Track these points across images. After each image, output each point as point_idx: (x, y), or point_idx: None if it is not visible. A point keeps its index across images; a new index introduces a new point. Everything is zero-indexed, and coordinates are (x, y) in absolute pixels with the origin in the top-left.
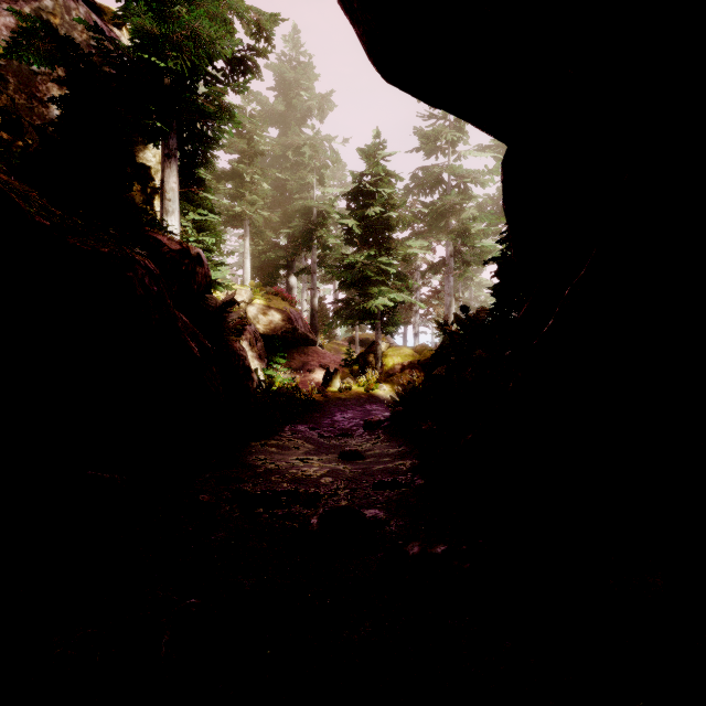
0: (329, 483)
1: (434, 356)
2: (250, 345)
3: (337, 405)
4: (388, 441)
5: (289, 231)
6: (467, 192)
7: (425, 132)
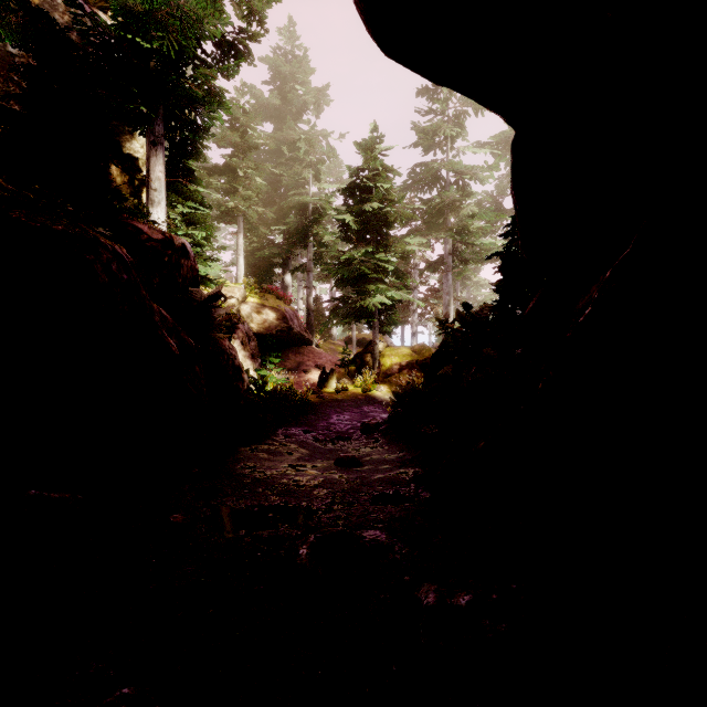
0: (323, 496)
1: (435, 356)
2: (243, 344)
3: (333, 406)
4: (387, 446)
5: (284, 227)
6: (466, 189)
7: (423, 128)
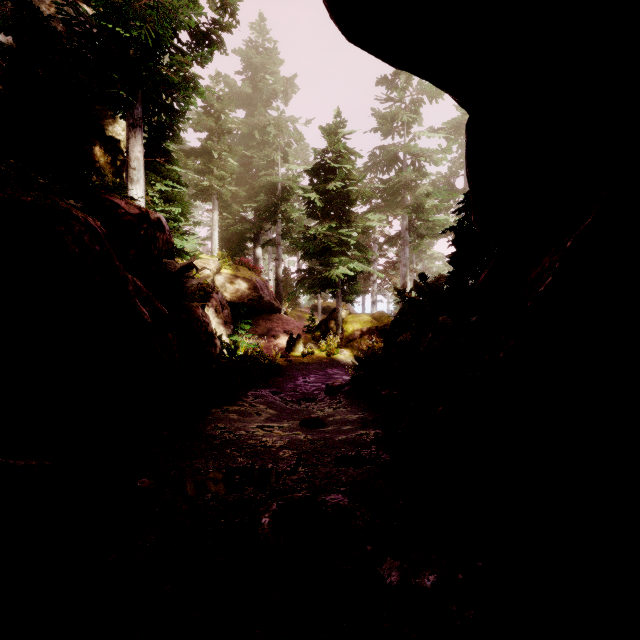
0: (288, 457)
1: (393, 323)
2: (216, 312)
3: (299, 369)
4: (350, 406)
5: (255, 205)
6: (421, 170)
7: (382, 114)
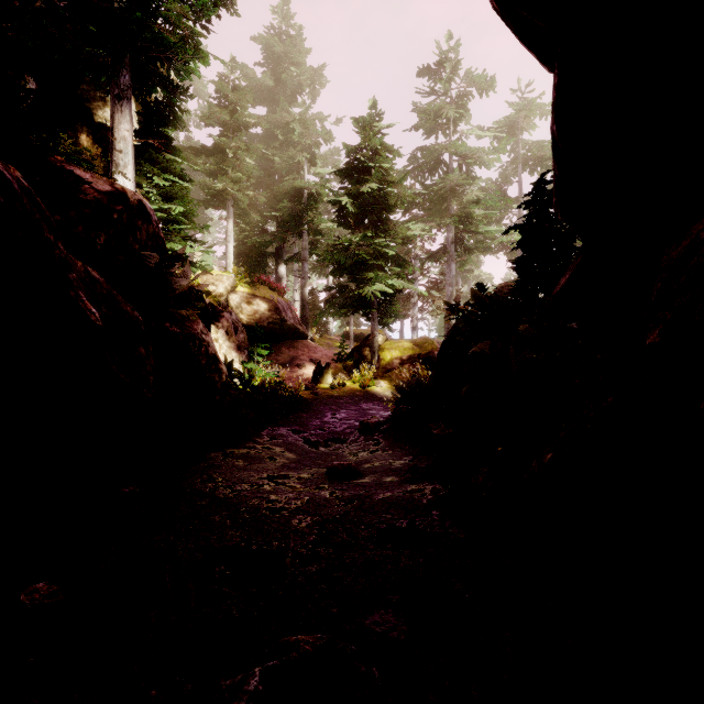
0: (305, 529)
1: (445, 343)
2: (228, 335)
3: (327, 403)
4: (391, 449)
5: (277, 214)
6: (469, 174)
7: (424, 109)
